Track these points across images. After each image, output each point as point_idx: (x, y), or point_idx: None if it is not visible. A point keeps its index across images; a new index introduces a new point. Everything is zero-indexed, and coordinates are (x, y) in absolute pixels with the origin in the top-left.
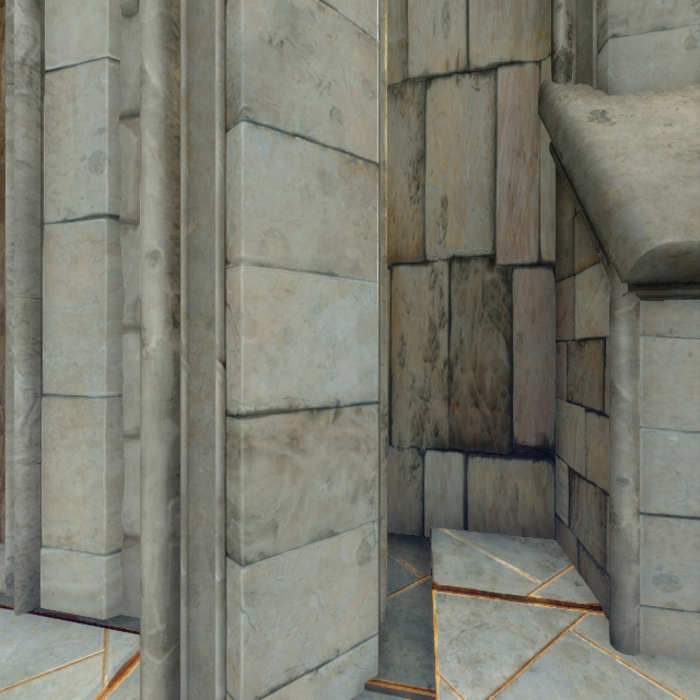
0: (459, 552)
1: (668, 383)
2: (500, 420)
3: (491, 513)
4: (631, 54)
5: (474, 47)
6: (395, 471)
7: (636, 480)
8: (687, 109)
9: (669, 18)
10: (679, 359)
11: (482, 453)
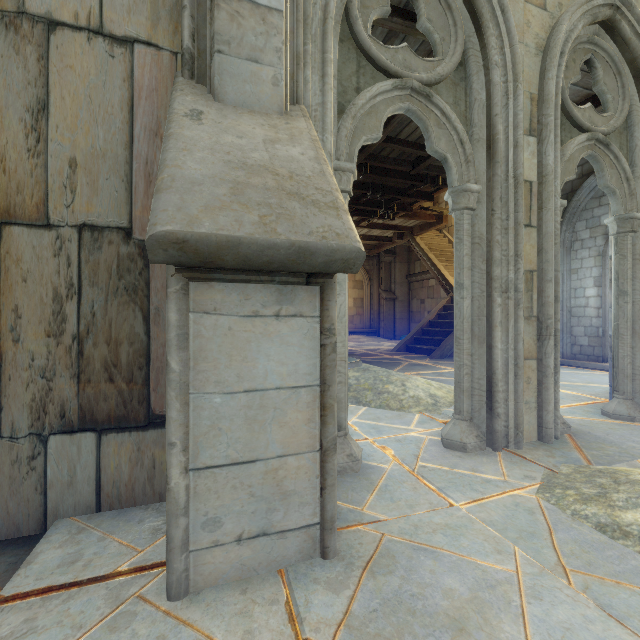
0: (69, 543)
1: (214, 353)
2: (137, 393)
3: (128, 487)
4: (233, 72)
5: (108, 11)
6: (6, 467)
7: (183, 442)
8: (260, 130)
9: (261, 54)
10: (222, 332)
11: (118, 428)
